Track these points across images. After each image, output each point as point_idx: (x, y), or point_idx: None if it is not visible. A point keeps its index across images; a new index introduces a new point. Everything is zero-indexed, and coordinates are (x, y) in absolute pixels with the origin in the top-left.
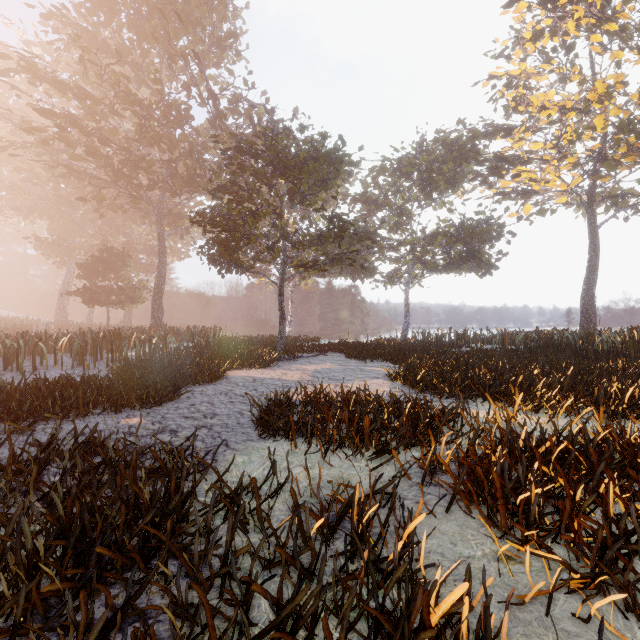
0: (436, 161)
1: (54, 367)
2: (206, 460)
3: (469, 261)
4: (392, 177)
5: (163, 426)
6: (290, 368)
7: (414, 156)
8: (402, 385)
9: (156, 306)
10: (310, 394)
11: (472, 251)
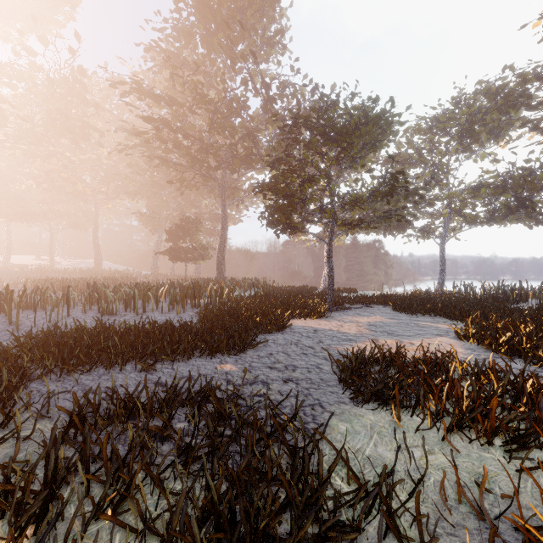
0: (477, 113)
1: (156, 310)
2: (308, 423)
3: (518, 211)
4: (426, 135)
5: (253, 375)
6: (343, 319)
7: (452, 111)
8: (477, 346)
9: (220, 262)
10: (384, 352)
11: (523, 201)
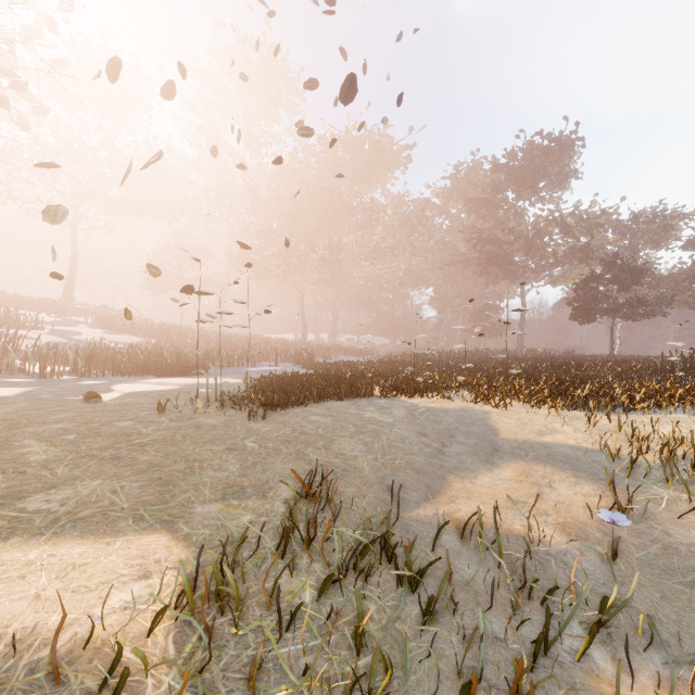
0: None
1: None
2: None
3: None
4: None
5: None
6: None
7: None
8: None
9: (520, 337)
10: None
11: None
